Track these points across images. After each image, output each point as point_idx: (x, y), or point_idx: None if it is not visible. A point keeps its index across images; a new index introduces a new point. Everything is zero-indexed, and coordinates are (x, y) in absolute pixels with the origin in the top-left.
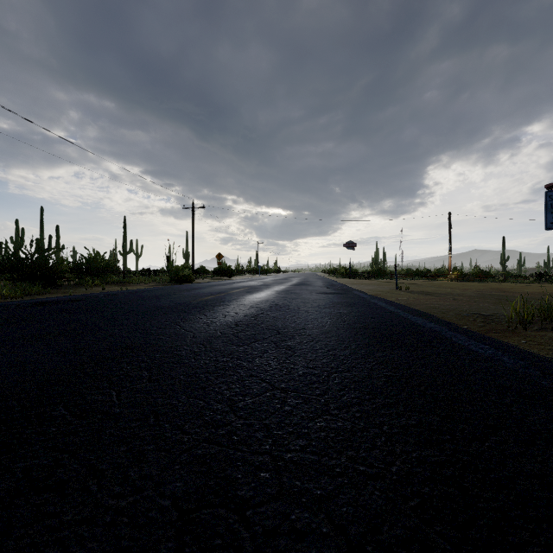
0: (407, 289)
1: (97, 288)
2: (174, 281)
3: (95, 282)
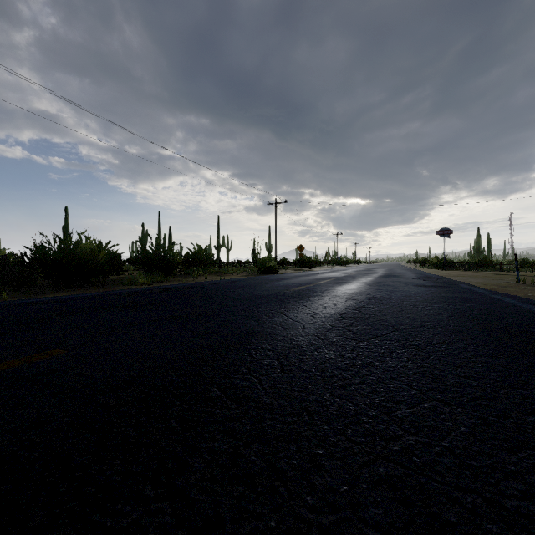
0: (534, 282)
1: (201, 277)
2: (261, 271)
3: (199, 272)
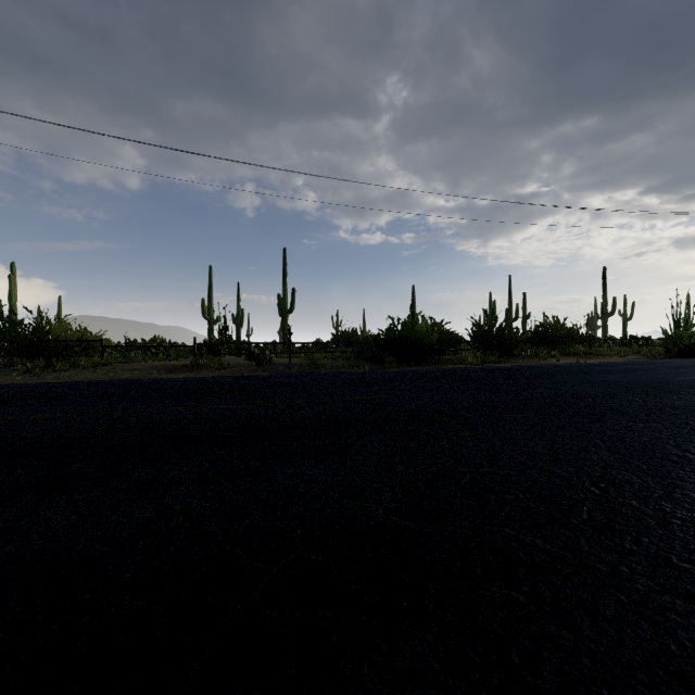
0: None
1: (553, 359)
2: (671, 353)
3: (551, 352)
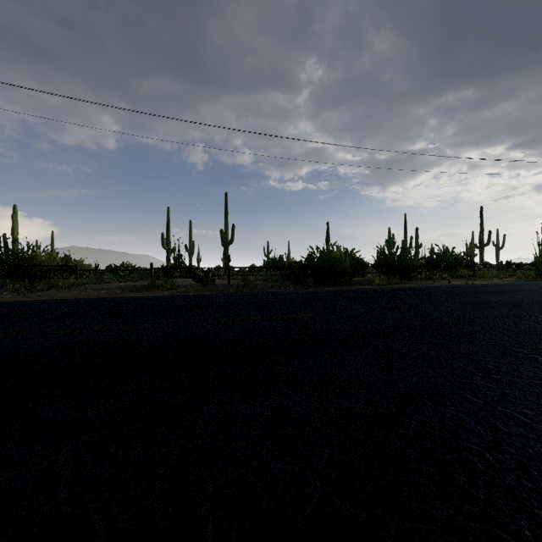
0: None
1: (444, 281)
2: None
3: (442, 275)
